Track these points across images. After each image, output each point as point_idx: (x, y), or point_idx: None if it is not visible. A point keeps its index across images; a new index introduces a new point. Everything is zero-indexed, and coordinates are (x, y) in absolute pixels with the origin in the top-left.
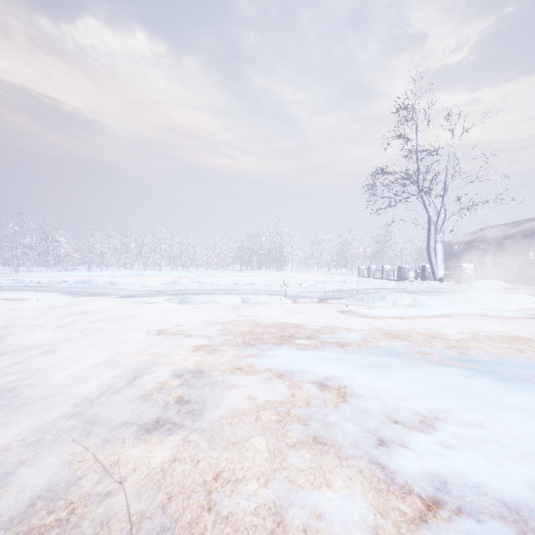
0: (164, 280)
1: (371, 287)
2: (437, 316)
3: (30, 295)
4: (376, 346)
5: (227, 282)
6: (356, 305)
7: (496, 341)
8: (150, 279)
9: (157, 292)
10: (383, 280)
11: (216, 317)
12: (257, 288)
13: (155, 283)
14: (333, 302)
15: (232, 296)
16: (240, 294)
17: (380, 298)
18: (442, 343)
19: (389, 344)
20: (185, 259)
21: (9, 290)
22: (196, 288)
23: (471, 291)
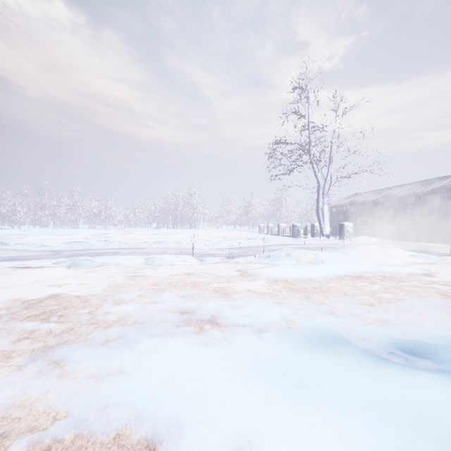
0: (75, 238)
1: (273, 244)
2: (343, 274)
3: None
4: (301, 330)
5: (140, 240)
6: (263, 263)
7: (422, 309)
8: (60, 237)
9: (53, 252)
10: (279, 236)
11: (105, 286)
12: (166, 246)
13: (60, 242)
14: (241, 260)
15: (136, 256)
16: (146, 254)
17: (285, 255)
18: (371, 316)
19: (316, 325)
20: (104, 218)
21: None
22: (101, 247)
23: (362, 247)
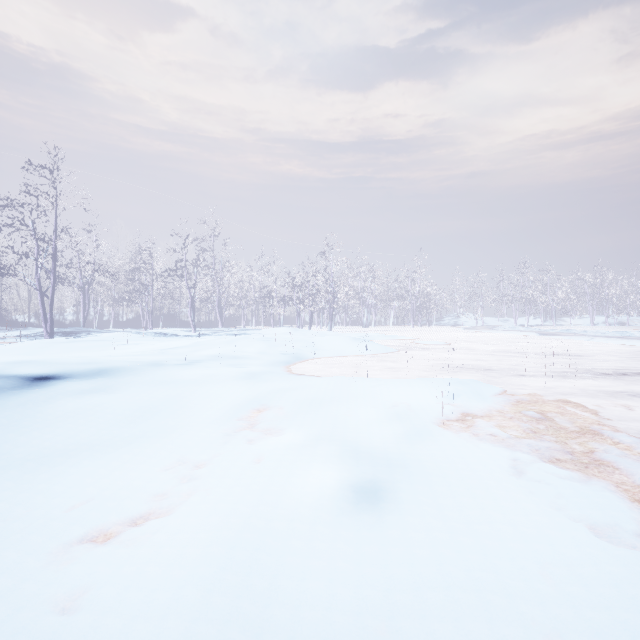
0: None
1: None
2: None
3: (639, 343)
4: None
5: None
6: None
7: None
8: None
9: None
10: None
11: None
12: None
13: None
14: None
15: None
16: None
17: None
18: None
19: None
20: None
21: (630, 339)
22: None
23: None
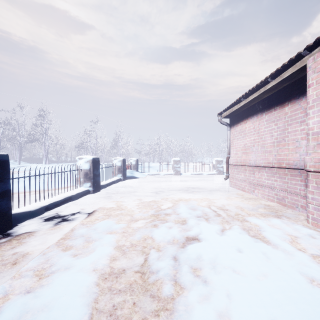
0: None
1: None
2: None
3: None
4: None
5: None
6: None
7: None
8: None
9: None
10: None
11: None
12: None
13: None
14: None
15: None
16: None
17: None
18: None
19: None
20: None
21: None
22: None
23: None
